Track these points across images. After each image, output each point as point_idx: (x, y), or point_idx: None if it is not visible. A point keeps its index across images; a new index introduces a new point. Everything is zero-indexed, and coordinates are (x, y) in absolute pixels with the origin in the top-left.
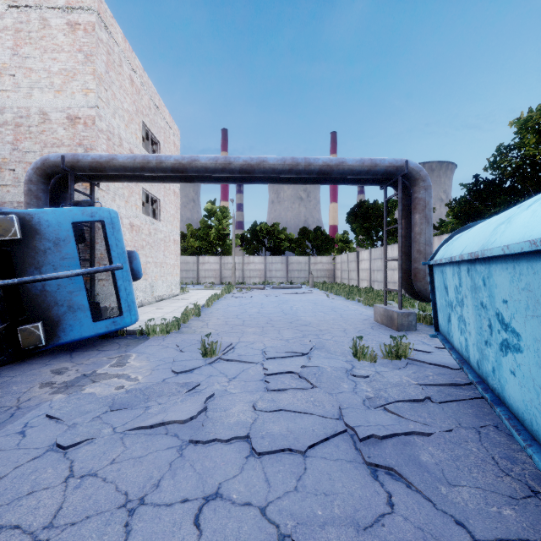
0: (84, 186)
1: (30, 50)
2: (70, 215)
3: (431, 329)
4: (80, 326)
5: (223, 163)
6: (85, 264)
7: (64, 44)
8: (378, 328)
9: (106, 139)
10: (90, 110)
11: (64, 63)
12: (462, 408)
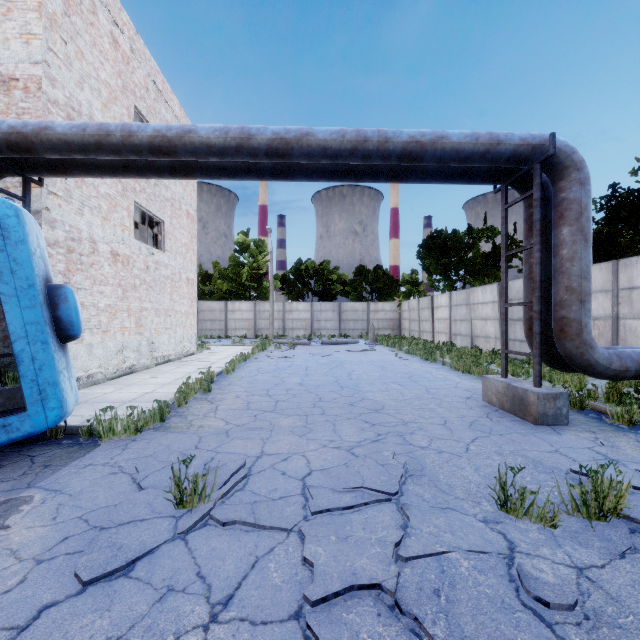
0: None
1: None
2: None
3: (589, 419)
4: None
5: (238, 137)
6: None
7: None
8: (499, 417)
9: (66, 118)
10: (33, 67)
11: None
12: None
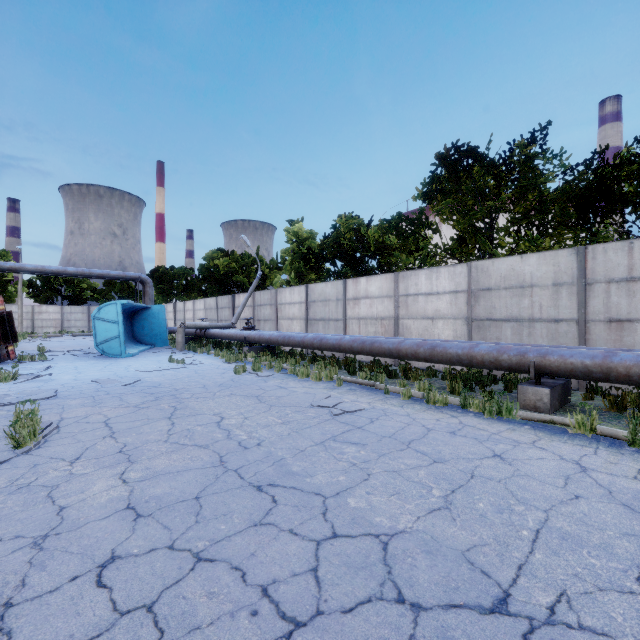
0: None
1: None
2: None
3: None
4: None
5: (41, 269)
6: None
7: None
8: None
9: None
10: None
11: None
12: None
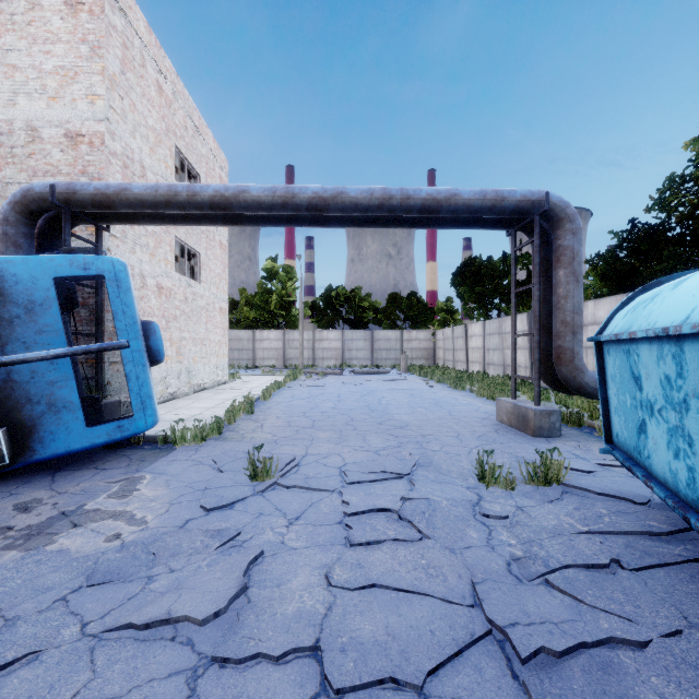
0: (90, 231)
1: (12, 39)
2: (51, 266)
3: (581, 433)
4: (67, 434)
5: (284, 196)
6: (91, 340)
7: (61, 31)
8: (505, 432)
9: (122, 167)
10: (97, 124)
11: (61, 59)
12: (678, 582)
